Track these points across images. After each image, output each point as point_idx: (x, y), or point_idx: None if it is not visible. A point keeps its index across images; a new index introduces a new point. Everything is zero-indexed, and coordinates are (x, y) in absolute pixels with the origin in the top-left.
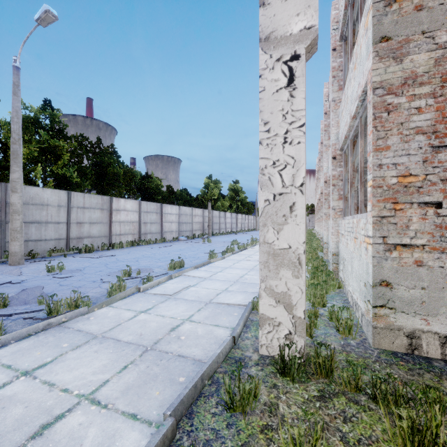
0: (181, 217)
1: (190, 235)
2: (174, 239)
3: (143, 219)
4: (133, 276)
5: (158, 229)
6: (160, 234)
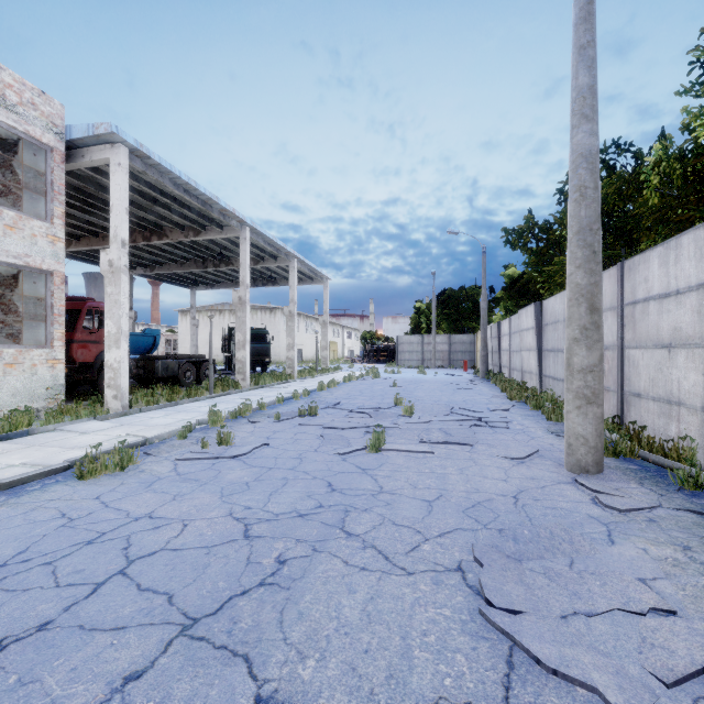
0: None
1: None
2: None
3: None
4: (213, 445)
5: None
6: None
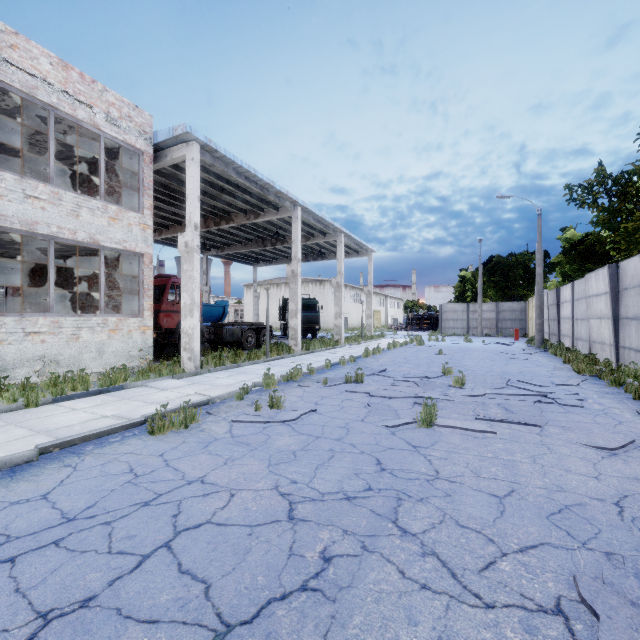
0: None
1: None
2: None
3: None
4: (265, 408)
5: None
6: None
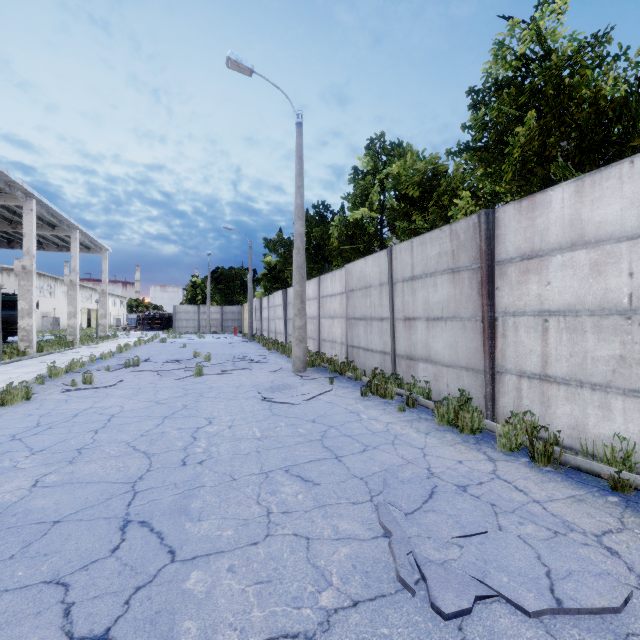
0: None
1: None
2: None
3: None
4: (78, 385)
5: None
6: None
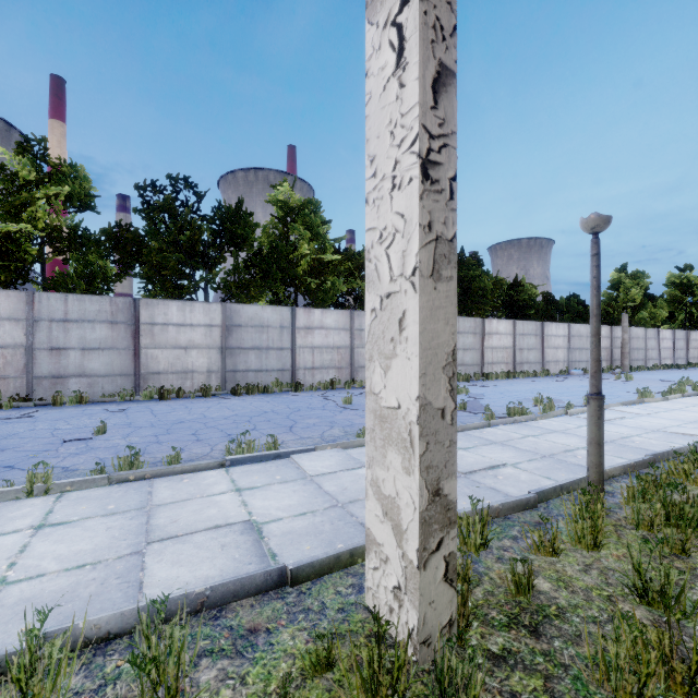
0: (571, 340)
1: (586, 367)
2: (561, 372)
3: (518, 344)
4: None
5: (538, 357)
6: (541, 364)
